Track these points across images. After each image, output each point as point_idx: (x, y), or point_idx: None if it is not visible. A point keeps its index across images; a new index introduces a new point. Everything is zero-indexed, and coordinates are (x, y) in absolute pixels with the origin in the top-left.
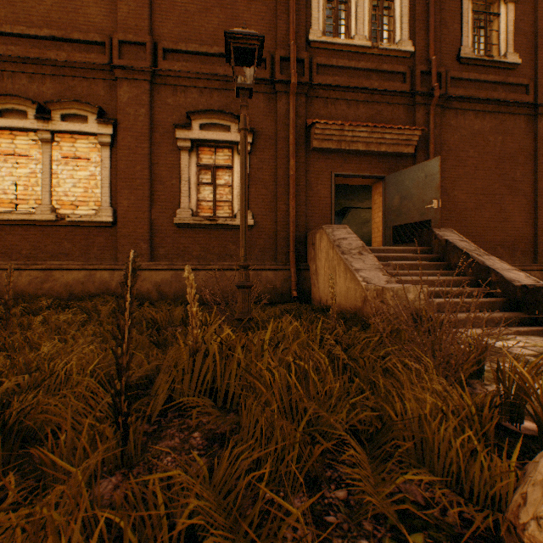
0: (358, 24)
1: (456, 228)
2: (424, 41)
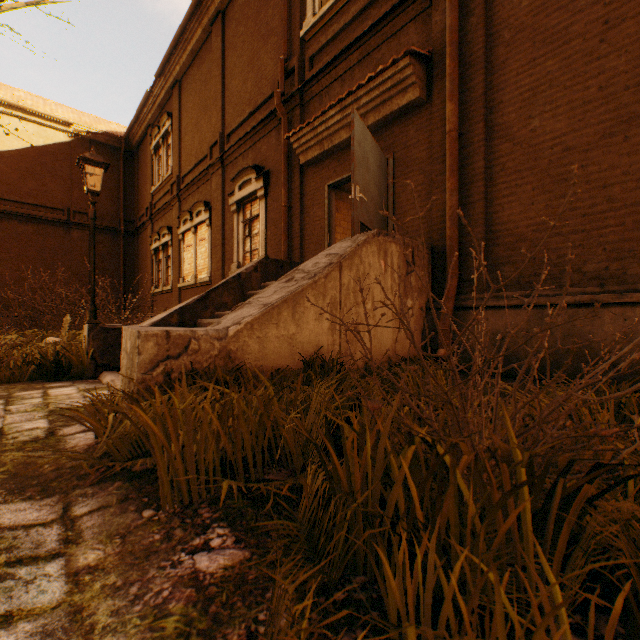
0: None
1: (539, 207)
2: None
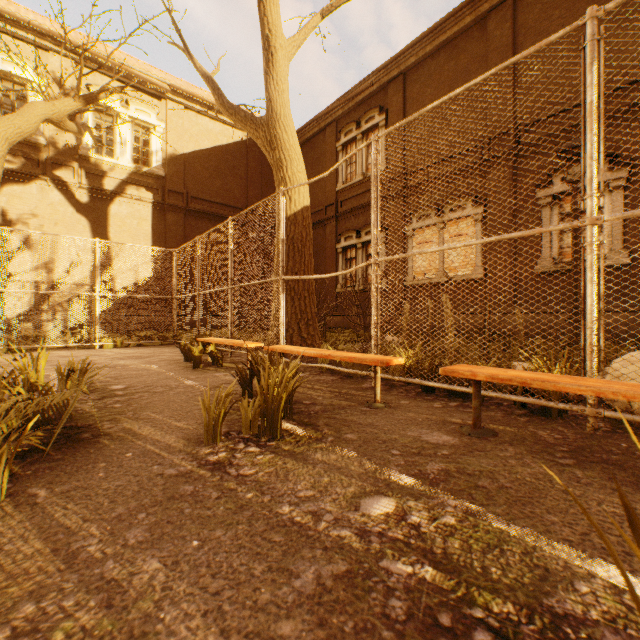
0: None
1: None
2: None
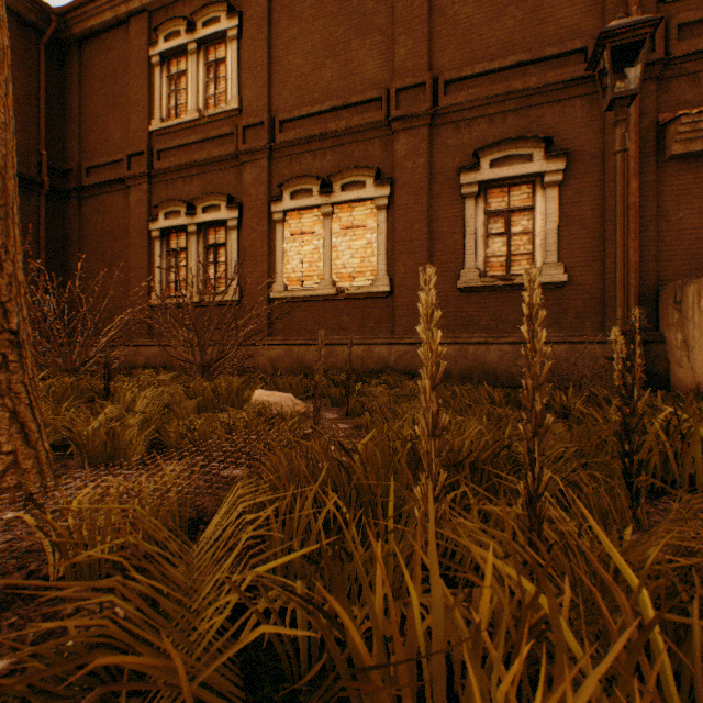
0: None
1: None
2: None
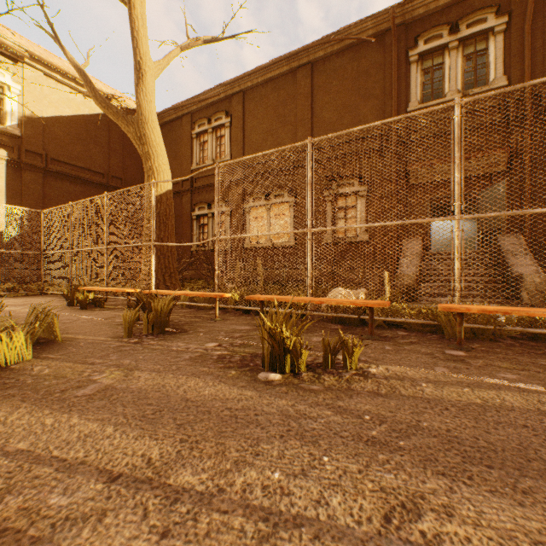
0: (450, 83)
1: None
2: (521, 70)
